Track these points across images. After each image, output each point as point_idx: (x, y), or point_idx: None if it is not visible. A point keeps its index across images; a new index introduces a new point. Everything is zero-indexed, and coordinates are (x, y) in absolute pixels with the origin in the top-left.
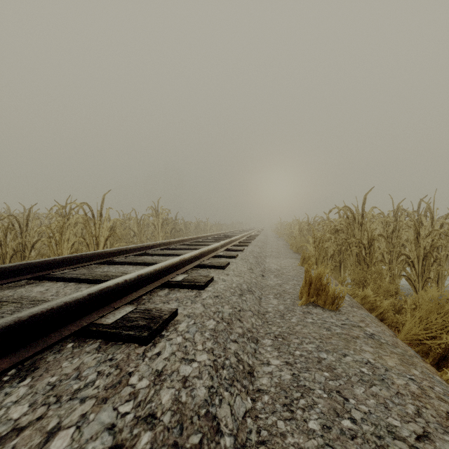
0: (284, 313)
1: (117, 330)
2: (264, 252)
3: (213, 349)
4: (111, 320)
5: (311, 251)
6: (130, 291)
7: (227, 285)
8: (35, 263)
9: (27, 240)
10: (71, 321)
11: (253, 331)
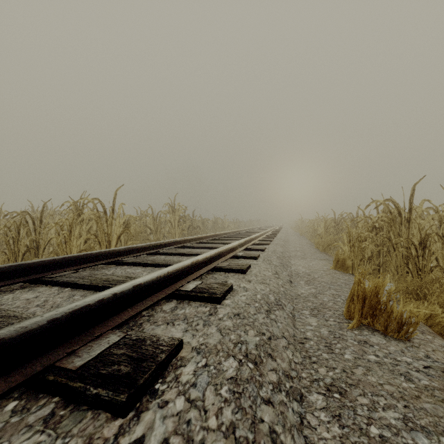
0: (330, 341)
1: (83, 383)
2: (288, 251)
3: (234, 427)
4: (81, 362)
5: (345, 252)
6: (123, 307)
7: (250, 296)
8: (29, 264)
9: (39, 237)
10: (17, 365)
11: (292, 376)
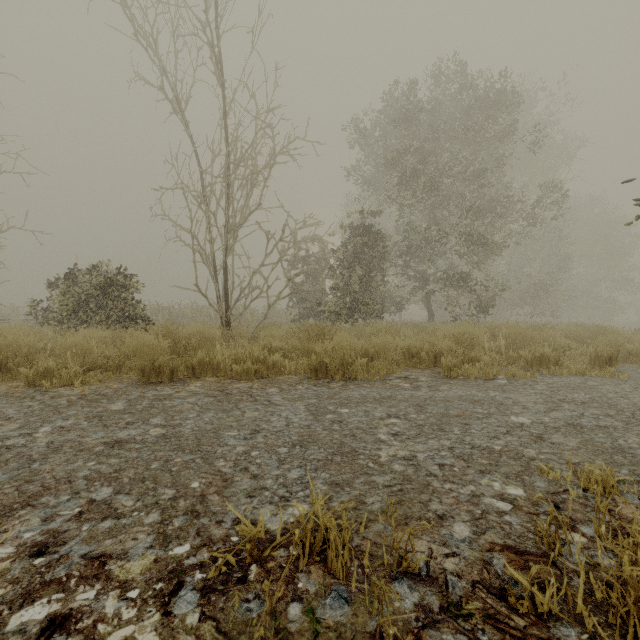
0: None
1: None
2: None
3: None
4: None
5: None
6: None
7: None
8: None
9: None
10: None
11: None
